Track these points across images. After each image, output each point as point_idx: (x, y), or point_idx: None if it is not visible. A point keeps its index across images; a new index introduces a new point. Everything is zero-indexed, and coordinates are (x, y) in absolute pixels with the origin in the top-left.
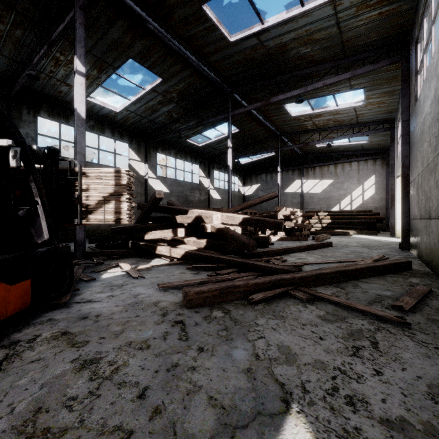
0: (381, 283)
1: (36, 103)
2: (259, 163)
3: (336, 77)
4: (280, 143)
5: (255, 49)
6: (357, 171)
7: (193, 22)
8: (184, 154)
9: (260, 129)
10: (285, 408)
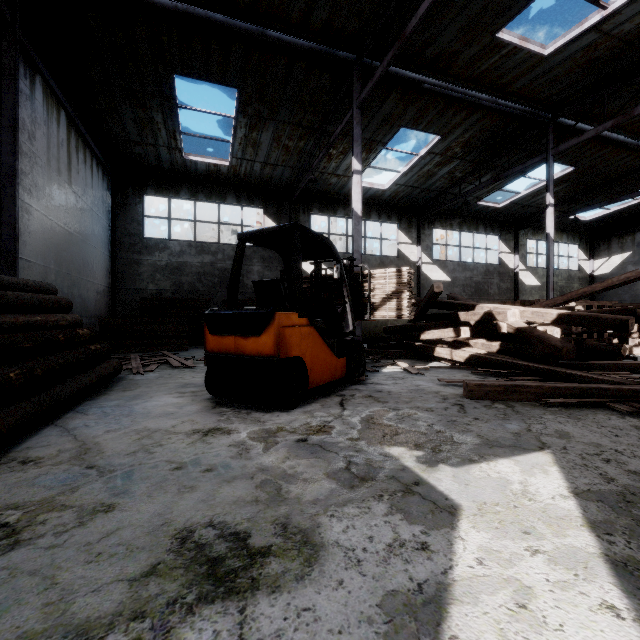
0: None
1: (310, 201)
2: (628, 214)
3: None
4: None
5: (594, 47)
6: None
7: (483, 57)
8: (473, 224)
9: (622, 157)
10: (538, 449)
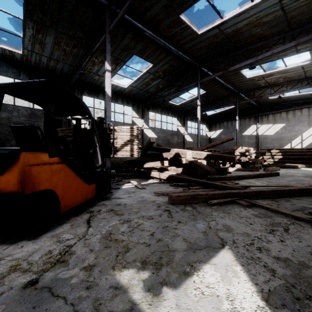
0: (309, 200)
1: (82, 88)
2: (222, 114)
3: (282, 47)
4: (238, 98)
5: (217, 36)
6: (307, 115)
7: (173, 26)
8: (166, 111)
9: (222, 90)
10: (222, 246)
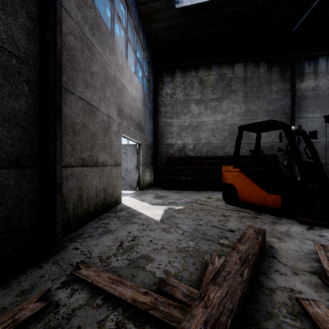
0: None
1: None
2: None
3: None
4: None
5: None
6: None
7: None
8: None
9: None
10: (161, 220)
